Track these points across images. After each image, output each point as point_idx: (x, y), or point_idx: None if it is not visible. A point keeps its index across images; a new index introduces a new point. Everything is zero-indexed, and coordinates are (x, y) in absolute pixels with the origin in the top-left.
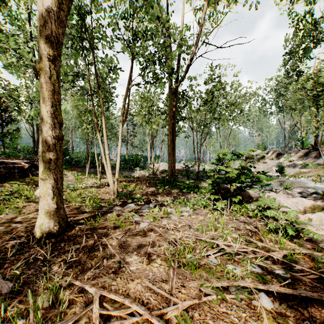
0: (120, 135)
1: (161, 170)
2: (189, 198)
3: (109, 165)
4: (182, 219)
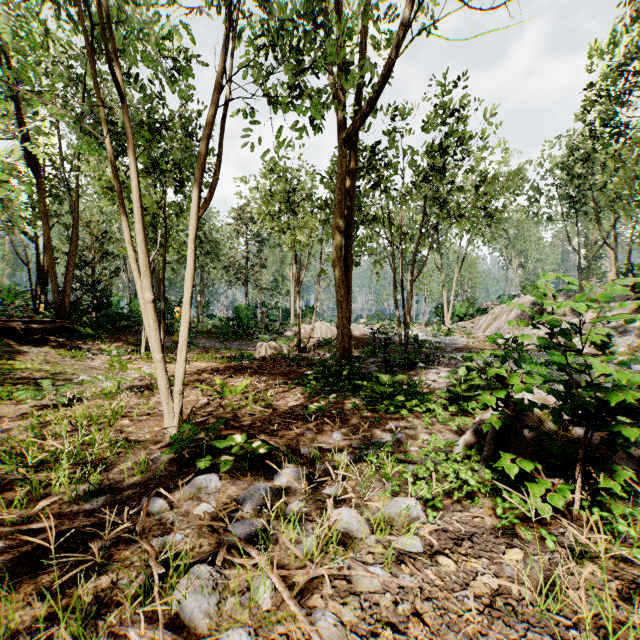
0: (189, 245)
1: (317, 340)
2: (404, 445)
3: (155, 336)
4: (405, 593)
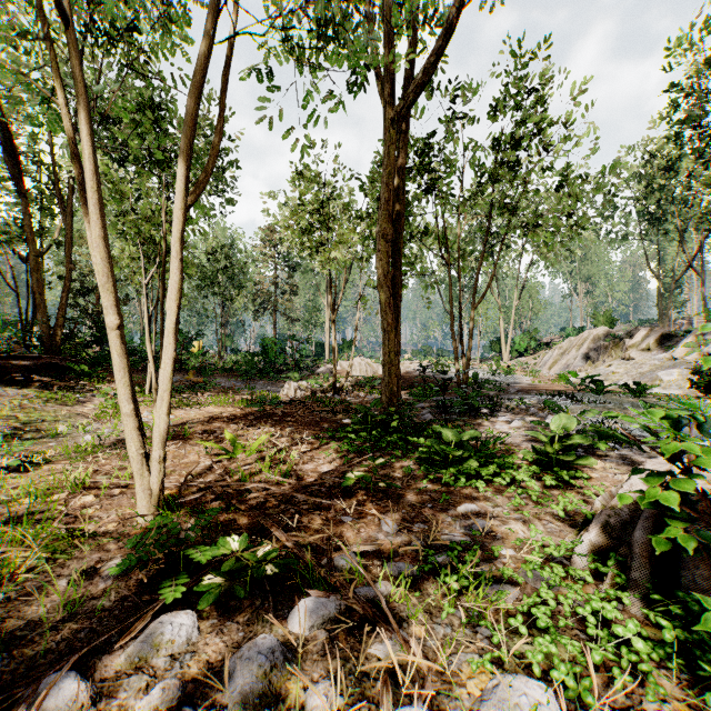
0: (172, 246)
1: (356, 379)
2: (494, 549)
3: (122, 379)
4: None
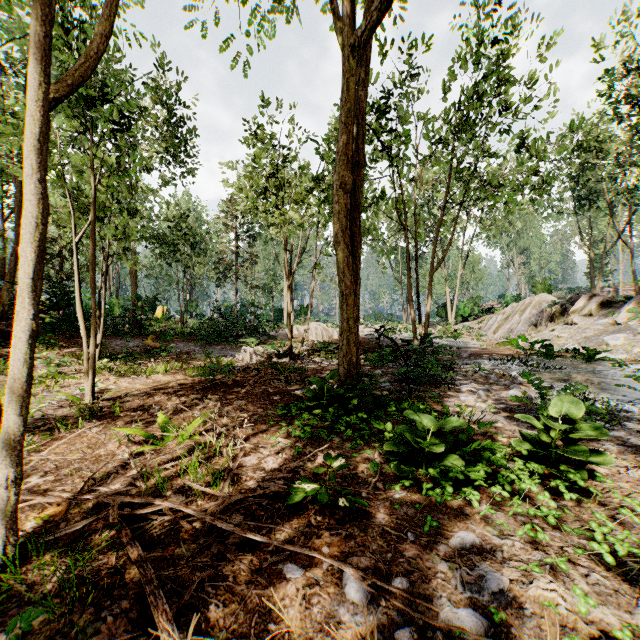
0: (27, 160)
1: (312, 344)
2: None
3: None
4: None
